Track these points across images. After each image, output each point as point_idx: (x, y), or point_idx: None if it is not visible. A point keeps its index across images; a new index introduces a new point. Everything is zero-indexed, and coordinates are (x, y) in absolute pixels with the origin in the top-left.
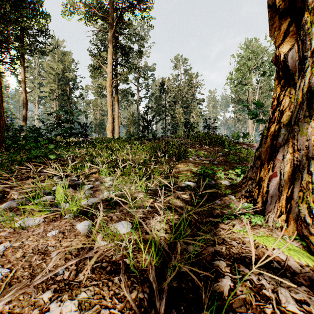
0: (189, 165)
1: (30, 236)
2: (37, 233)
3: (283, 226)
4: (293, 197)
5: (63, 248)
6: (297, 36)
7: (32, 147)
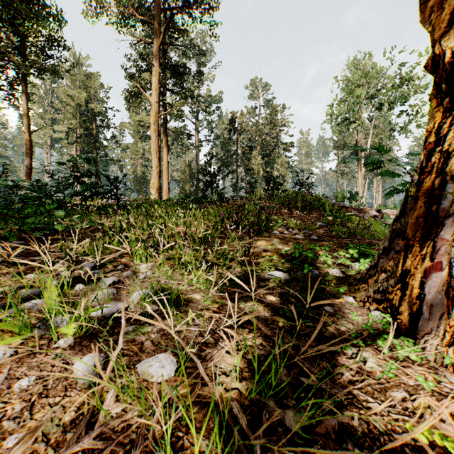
0: (274, 241)
1: None
2: None
3: None
4: None
5: (33, 423)
6: None
7: (31, 214)
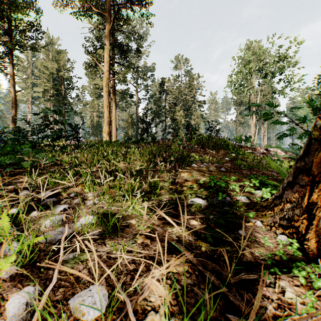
0: (194, 172)
1: None
2: None
3: None
4: None
5: None
6: None
7: (10, 152)
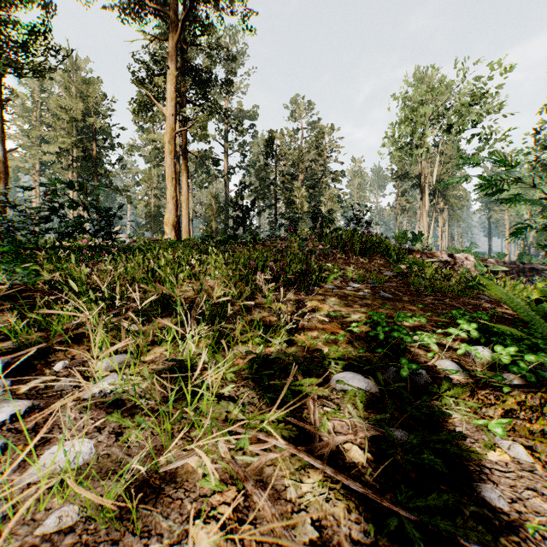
0: (333, 302)
1: None
2: None
3: None
4: None
5: None
6: None
7: None
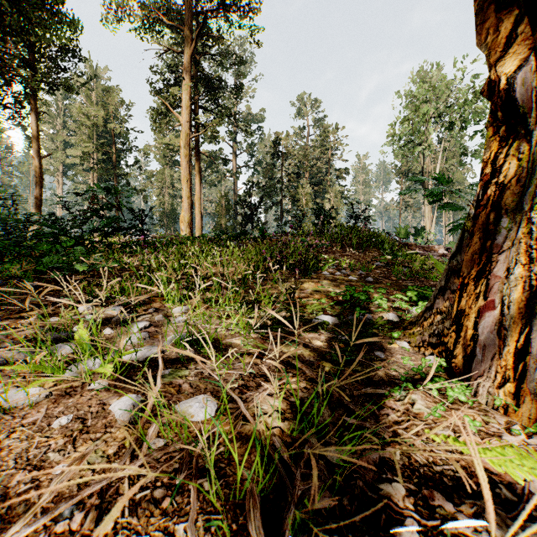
0: (324, 283)
1: (16, 428)
2: (32, 422)
3: (508, 405)
4: (530, 351)
5: (78, 454)
6: (531, 42)
7: (46, 253)
